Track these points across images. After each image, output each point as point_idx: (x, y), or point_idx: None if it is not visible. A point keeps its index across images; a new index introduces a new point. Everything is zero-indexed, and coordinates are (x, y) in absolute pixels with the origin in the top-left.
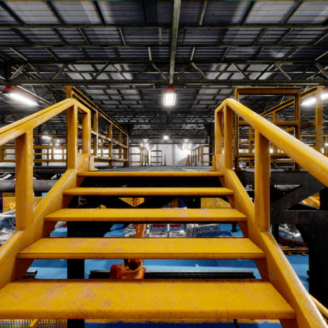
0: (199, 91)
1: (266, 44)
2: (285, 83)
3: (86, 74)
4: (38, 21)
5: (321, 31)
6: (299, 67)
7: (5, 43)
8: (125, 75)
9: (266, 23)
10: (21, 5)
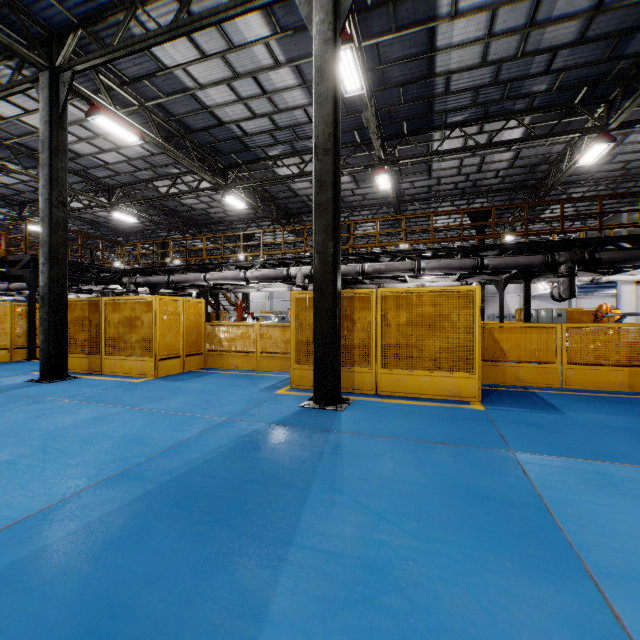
0: (183, 202)
1: (149, 168)
2: (185, 194)
3: (77, 203)
4: (15, 182)
5: (165, 156)
6: (215, 174)
7: (13, 194)
8: (102, 199)
9: (122, 160)
10: (1, 178)
